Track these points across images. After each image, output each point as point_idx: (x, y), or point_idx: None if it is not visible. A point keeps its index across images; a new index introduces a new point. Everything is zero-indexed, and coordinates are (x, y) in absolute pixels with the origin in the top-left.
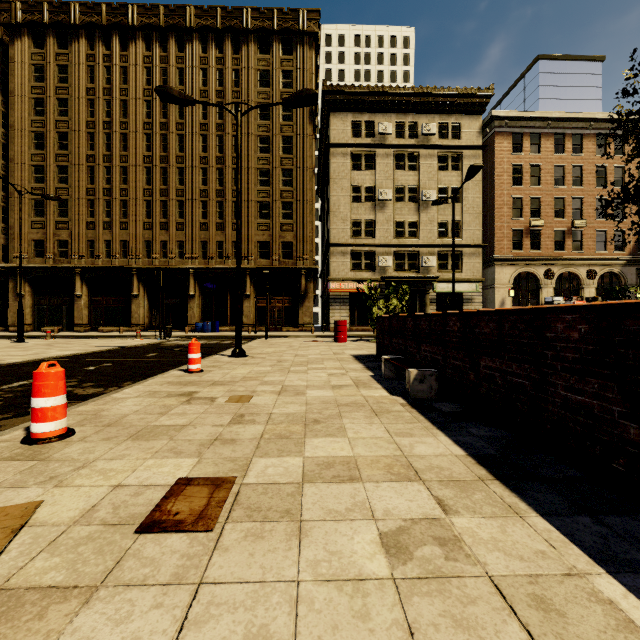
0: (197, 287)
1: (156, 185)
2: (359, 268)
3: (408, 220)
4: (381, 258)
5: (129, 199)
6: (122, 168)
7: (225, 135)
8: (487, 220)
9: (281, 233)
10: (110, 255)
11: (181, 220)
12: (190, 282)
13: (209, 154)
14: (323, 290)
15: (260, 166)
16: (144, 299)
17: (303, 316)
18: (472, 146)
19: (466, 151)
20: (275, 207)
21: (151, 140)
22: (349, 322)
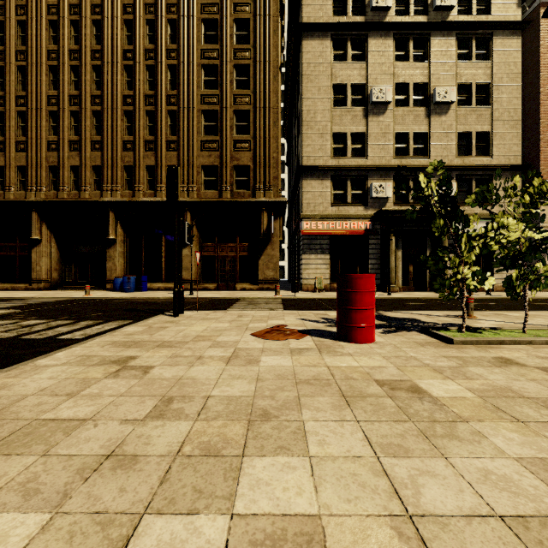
0: (120, 229)
1: (63, 89)
2: (343, 201)
3: (413, 132)
4: (376, 185)
5: (27, 109)
6: (20, 68)
7: (157, 18)
8: (523, 134)
9: (234, 153)
10: (4, 186)
11: (97, 137)
12: (109, 222)
13: (135, 45)
14: (291, 238)
15: (205, 61)
16: (50, 246)
17: (264, 269)
18: (509, 22)
19: (498, 31)
20: (225, 117)
21: (57, 29)
22: (329, 277)
